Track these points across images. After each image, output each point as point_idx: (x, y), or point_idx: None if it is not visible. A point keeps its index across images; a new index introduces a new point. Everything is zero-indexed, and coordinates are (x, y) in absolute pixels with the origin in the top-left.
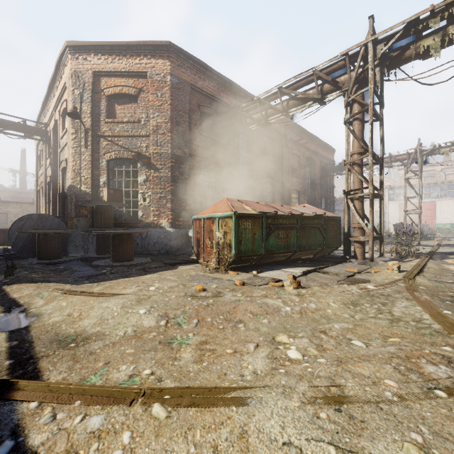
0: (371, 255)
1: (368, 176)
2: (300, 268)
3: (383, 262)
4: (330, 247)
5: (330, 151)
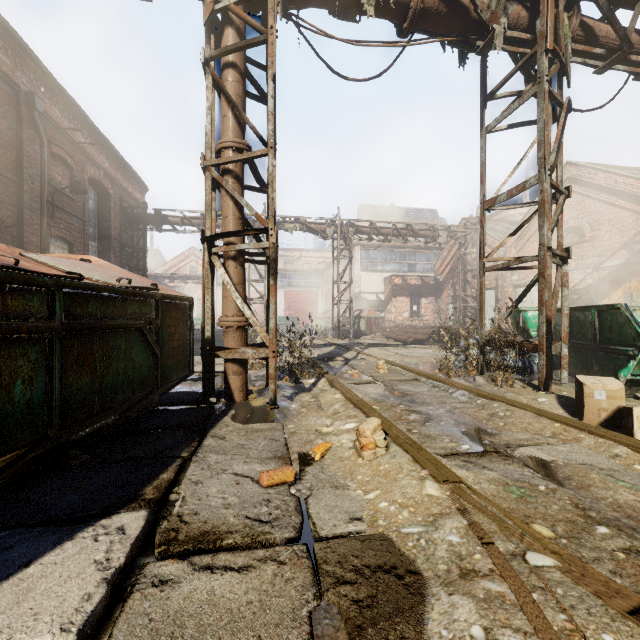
0: (274, 393)
1: (190, 250)
2: (61, 566)
3: (294, 403)
4: (171, 381)
5: (140, 186)
